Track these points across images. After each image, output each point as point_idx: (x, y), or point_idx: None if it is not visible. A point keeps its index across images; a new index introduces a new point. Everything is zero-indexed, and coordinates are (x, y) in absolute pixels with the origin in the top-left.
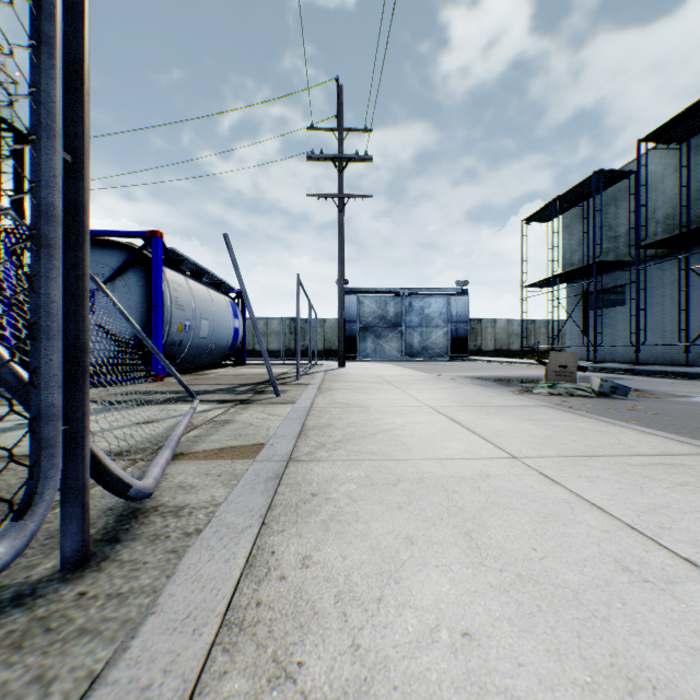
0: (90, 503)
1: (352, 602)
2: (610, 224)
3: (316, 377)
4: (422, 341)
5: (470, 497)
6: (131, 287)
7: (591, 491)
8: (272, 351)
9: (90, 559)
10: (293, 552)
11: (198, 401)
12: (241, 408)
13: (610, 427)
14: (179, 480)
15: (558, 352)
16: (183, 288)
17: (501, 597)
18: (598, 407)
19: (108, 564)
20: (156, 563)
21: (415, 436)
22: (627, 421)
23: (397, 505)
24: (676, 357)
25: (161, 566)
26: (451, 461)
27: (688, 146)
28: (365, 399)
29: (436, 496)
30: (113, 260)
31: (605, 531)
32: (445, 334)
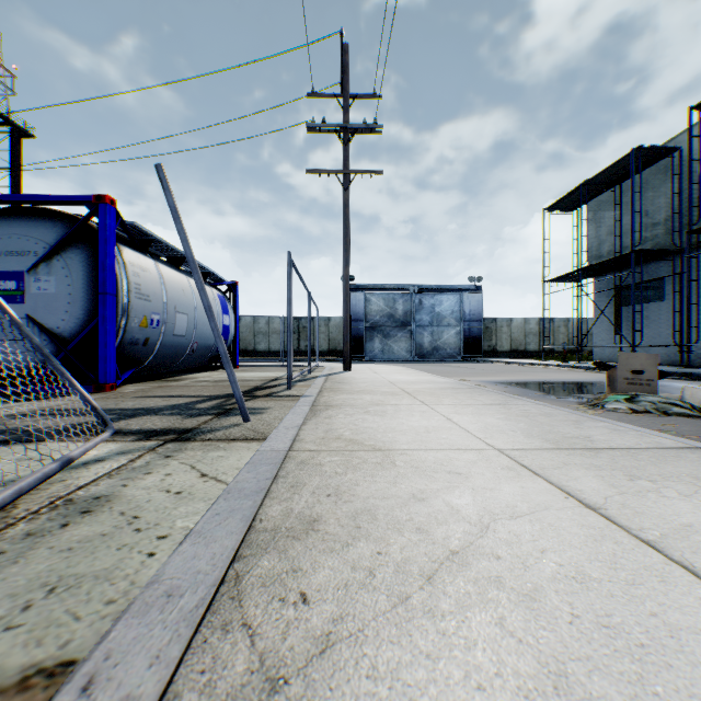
0: None
1: None
2: (647, 210)
3: (314, 385)
4: (433, 341)
5: None
6: (73, 268)
7: None
8: (274, 352)
9: None
10: None
11: (106, 435)
12: (164, 453)
13: None
14: None
15: (630, 353)
16: (149, 273)
17: None
18: None
19: None
20: None
21: (550, 603)
22: None
23: None
24: None
25: None
26: None
27: None
28: (382, 429)
29: None
30: (49, 234)
31: None
32: (458, 333)
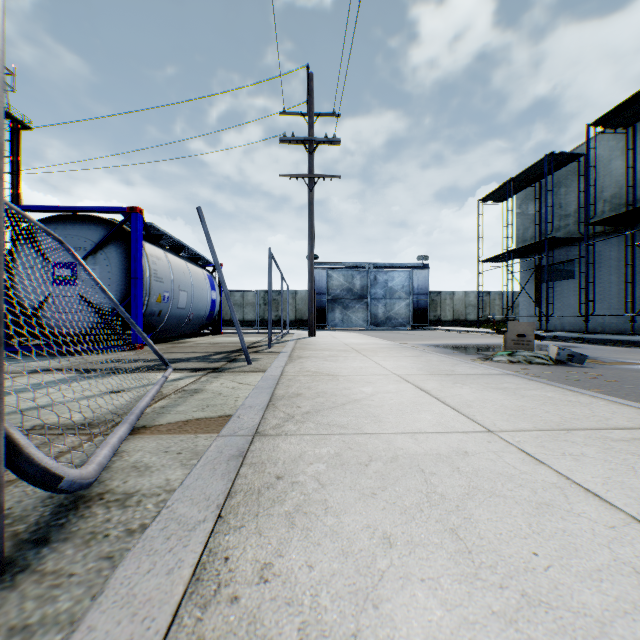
0: (4, 503)
1: (320, 639)
2: (561, 203)
3: (287, 346)
4: (386, 312)
5: (450, 480)
6: (112, 260)
7: (580, 473)
8: (248, 321)
9: (4, 570)
10: (250, 559)
11: (171, 370)
12: (212, 376)
13: (580, 396)
14: (135, 459)
15: (516, 322)
16: (162, 261)
17: (509, 632)
18: (558, 374)
19: (25, 578)
20: (84, 576)
21: (384, 407)
22: (589, 389)
23: (370, 491)
24: (622, 326)
25: (88, 579)
26: (424, 435)
27: (634, 130)
28: (334, 367)
29: (413, 478)
30: (94, 235)
31: (611, 526)
32: (407, 305)
